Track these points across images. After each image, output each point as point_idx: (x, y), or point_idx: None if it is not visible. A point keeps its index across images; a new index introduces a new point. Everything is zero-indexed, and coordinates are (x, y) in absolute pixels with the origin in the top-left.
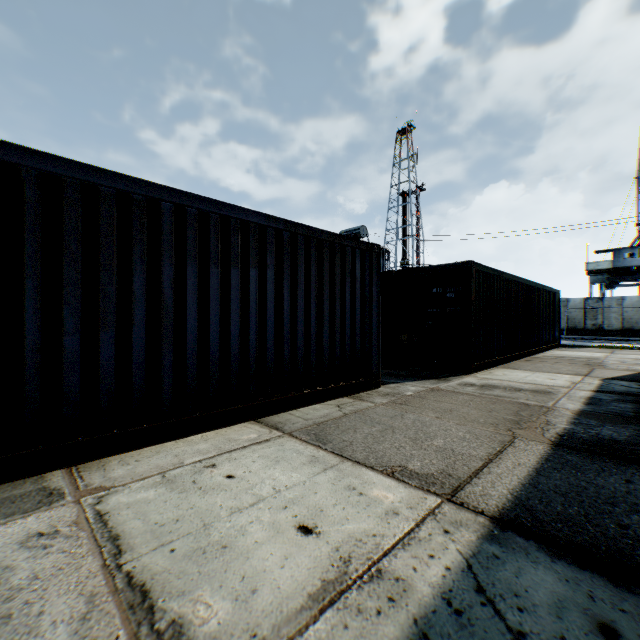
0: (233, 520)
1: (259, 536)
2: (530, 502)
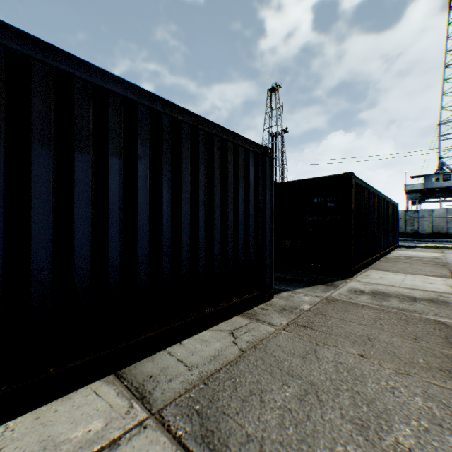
0: None
1: None
2: None
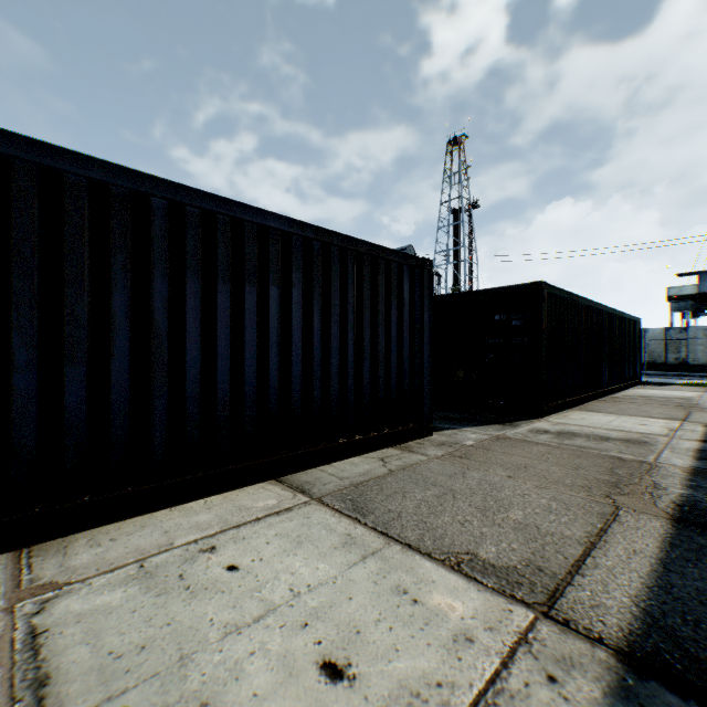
0: (225, 649)
1: (260, 682)
2: (668, 621)
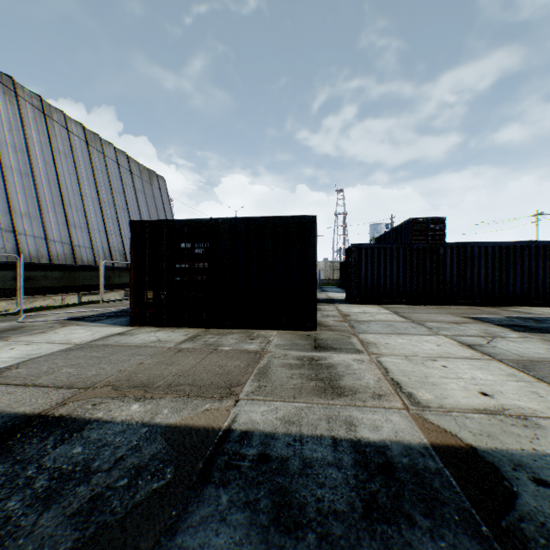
0: None
1: None
2: None
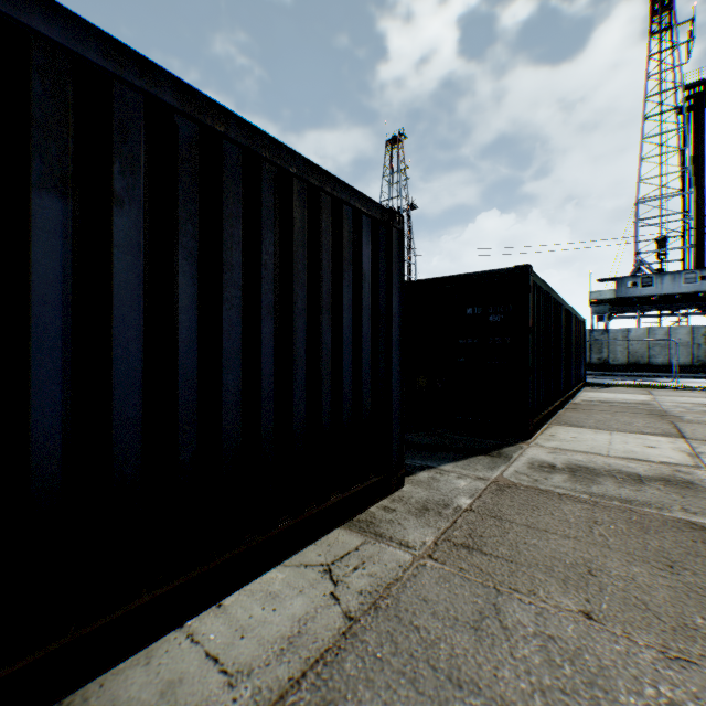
0: None
1: None
2: None
